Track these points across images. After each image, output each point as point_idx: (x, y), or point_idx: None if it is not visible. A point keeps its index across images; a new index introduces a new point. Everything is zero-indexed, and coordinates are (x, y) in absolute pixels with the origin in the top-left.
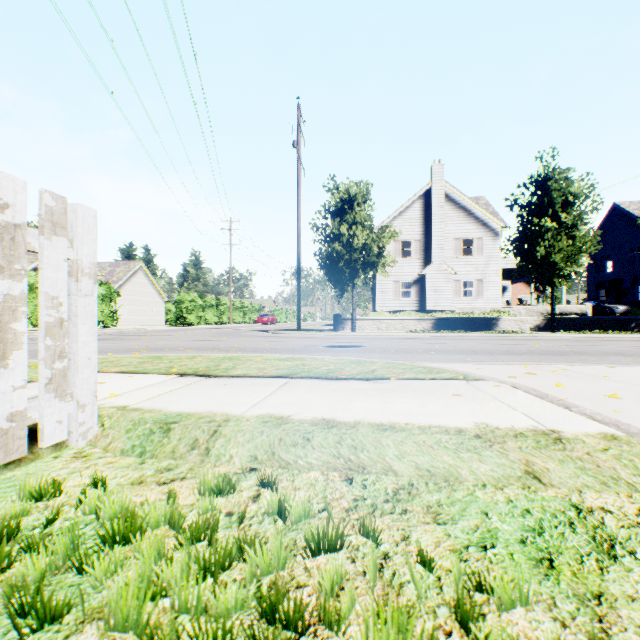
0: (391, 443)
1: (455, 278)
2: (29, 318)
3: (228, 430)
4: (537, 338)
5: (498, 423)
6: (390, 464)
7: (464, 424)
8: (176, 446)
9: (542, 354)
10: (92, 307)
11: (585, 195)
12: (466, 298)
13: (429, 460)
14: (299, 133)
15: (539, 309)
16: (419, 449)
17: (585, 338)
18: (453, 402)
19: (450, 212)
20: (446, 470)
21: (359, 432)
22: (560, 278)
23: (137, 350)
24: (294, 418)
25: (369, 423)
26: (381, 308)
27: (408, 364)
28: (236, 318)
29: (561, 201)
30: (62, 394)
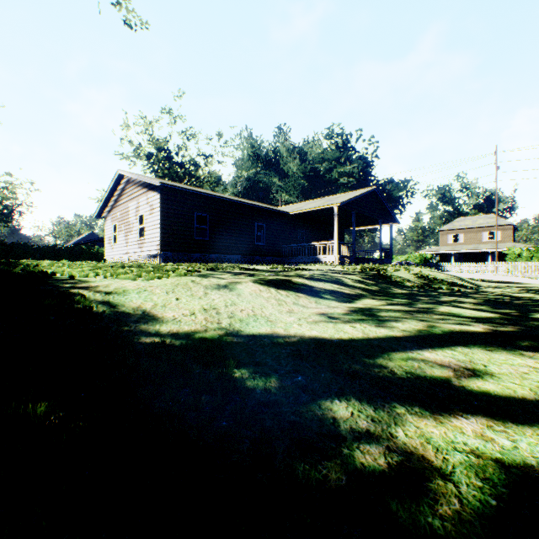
0: None
1: None
2: None
3: None
4: None
5: None
6: None
7: None
8: None
9: None
10: None
11: None
12: None
13: None
14: None
15: None
16: None
17: None
18: None
19: None
20: None
21: None
22: None
23: None
24: None
25: None
26: None
27: None
28: None
29: None
30: None
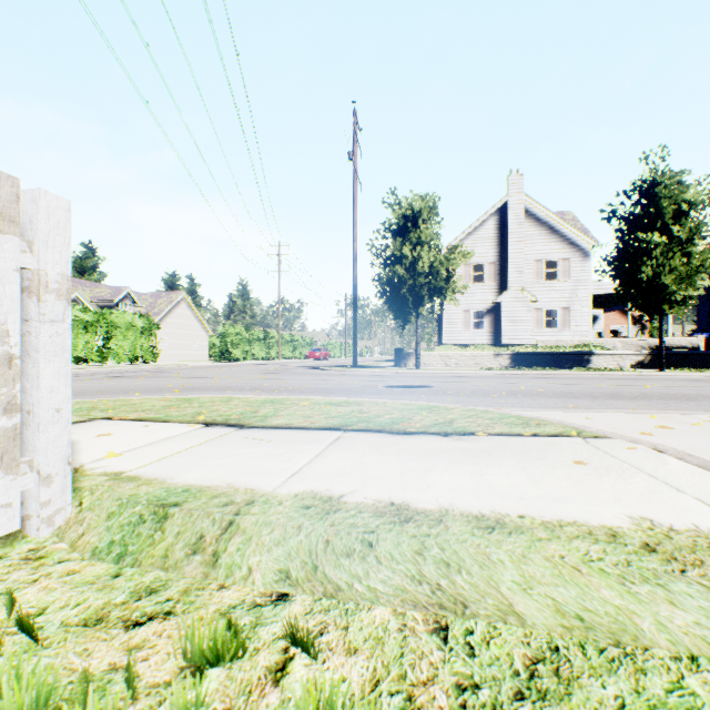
0: (506, 558)
1: (536, 306)
2: None
3: (249, 522)
4: (643, 377)
5: (669, 519)
6: (509, 600)
7: (614, 520)
8: (171, 546)
9: (663, 398)
10: (63, 338)
11: (704, 202)
12: (549, 329)
13: (577, 596)
14: (355, 142)
15: (639, 342)
16: (556, 573)
17: (705, 377)
18: (579, 475)
19: (530, 230)
20: (612, 619)
21: (450, 533)
22: (671, 304)
23: (169, 390)
24: (348, 501)
25: (462, 514)
26: (449, 341)
27: (494, 412)
28: (285, 353)
29: (672, 211)
30: (11, 464)
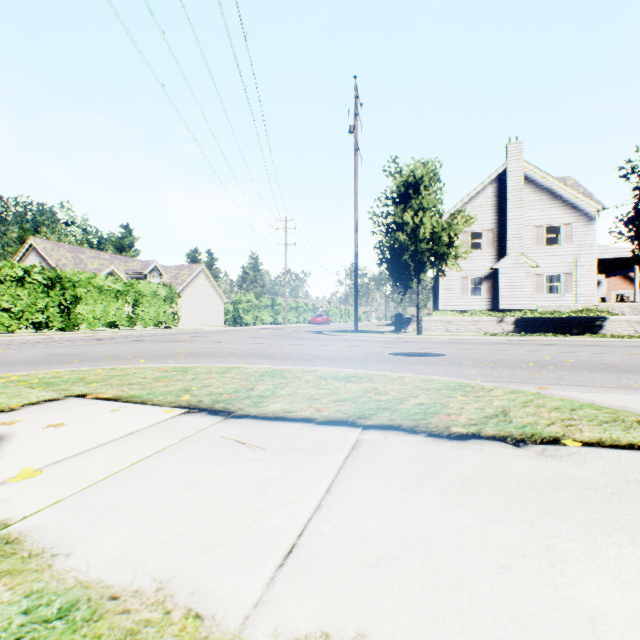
0: None
1: (536, 272)
2: (99, 319)
3: None
4: None
5: None
6: None
7: None
8: None
9: None
10: None
11: None
12: (550, 295)
13: None
14: (356, 116)
15: None
16: None
17: None
18: None
19: (530, 196)
20: None
21: None
22: None
23: (175, 355)
24: None
25: None
26: (446, 307)
27: (552, 396)
28: (291, 318)
29: None
30: None
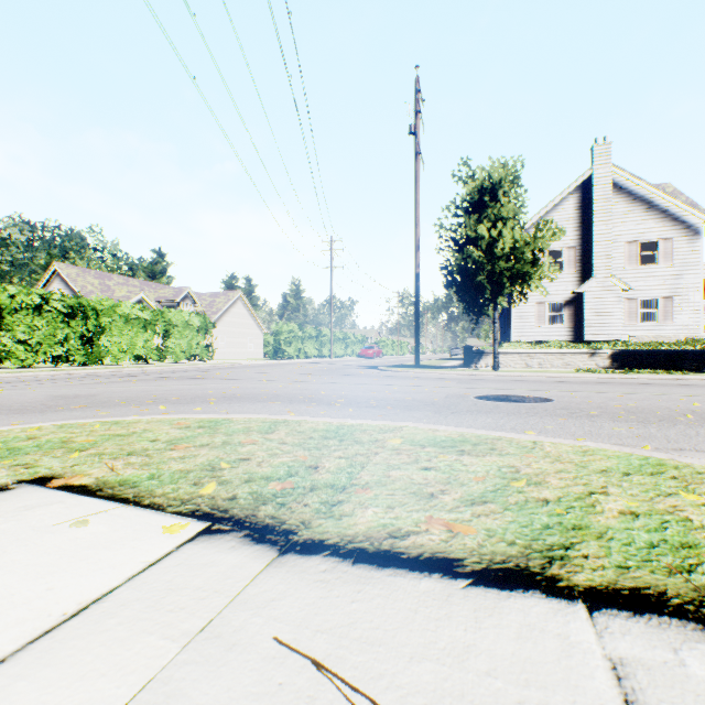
0: None
1: (628, 296)
2: (125, 351)
3: None
4: None
5: None
6: None
7: None
8: None
9: None
10: None
11: None
12: (645, 323)
13: None
14: (417, 114)
15: None
16: None
17: None
18: None
19: (620, 206)
20: None
21: None
22: None
23: (205, 399)
24: None
25: None
26: (518, 338)
27: None
28: (337, 351)
29: None
30: None
